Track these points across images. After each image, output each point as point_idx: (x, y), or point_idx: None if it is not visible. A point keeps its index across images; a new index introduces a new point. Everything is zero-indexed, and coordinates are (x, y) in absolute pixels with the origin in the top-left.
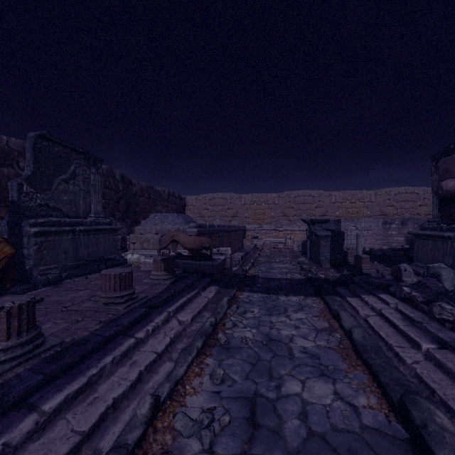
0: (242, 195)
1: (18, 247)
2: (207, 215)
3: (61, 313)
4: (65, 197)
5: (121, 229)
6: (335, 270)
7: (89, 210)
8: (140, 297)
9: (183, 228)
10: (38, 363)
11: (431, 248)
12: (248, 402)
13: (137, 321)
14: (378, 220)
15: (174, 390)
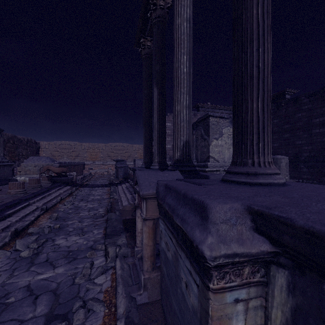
0: (82, 143)
1: None
2: (57, 155)
3: None
4: None
5: None
6: None
7: None
8: (43, 187)
9: (51, 164)
10: (30, 194)
11: None
12: (81, 199)
13: (47, 191)
14: None
15: (64, 199)
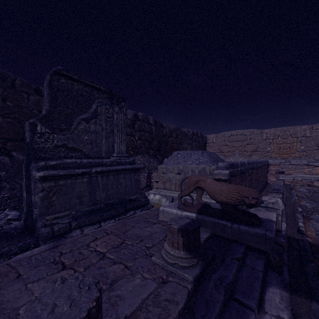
0: (263, 130)
1: (29, 193)
2: (226, 151)
3: None
4: (86, 137)
5: (153, 165)
6: None
7: (112, 150)
8: None
9: (209, 168)
10: None
11: None
12: None
13: None
14: None
15: None
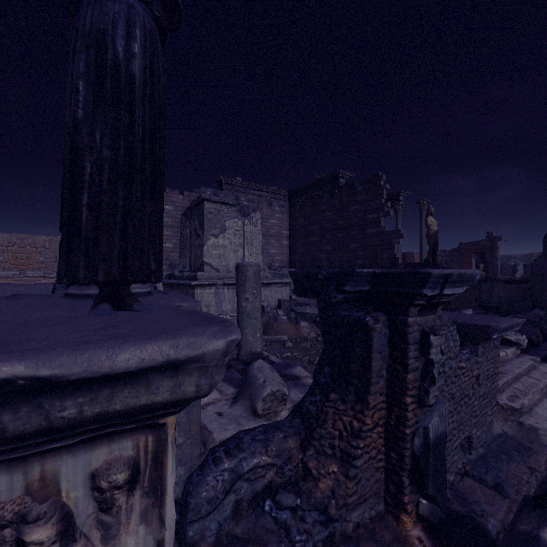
0: None
1: None
2: None
3: None
4: None
5: None
6: None
7: None
8: None
9: None
10: None
11: None
12: None
13: None
14: None
15: None
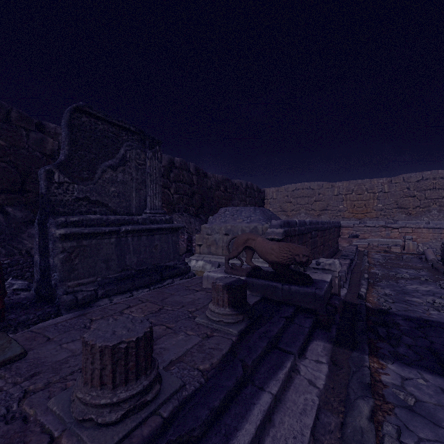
0: (334, 183)
1: (46, 255)
2: (290, 209)
3: None
4: (112, 189)
5: (194, 226)
6: None
7: (144, 205)
8: (164, 393)
9: (262, 227)
10: None
11: None
12: None
13: None
14: None
15: None
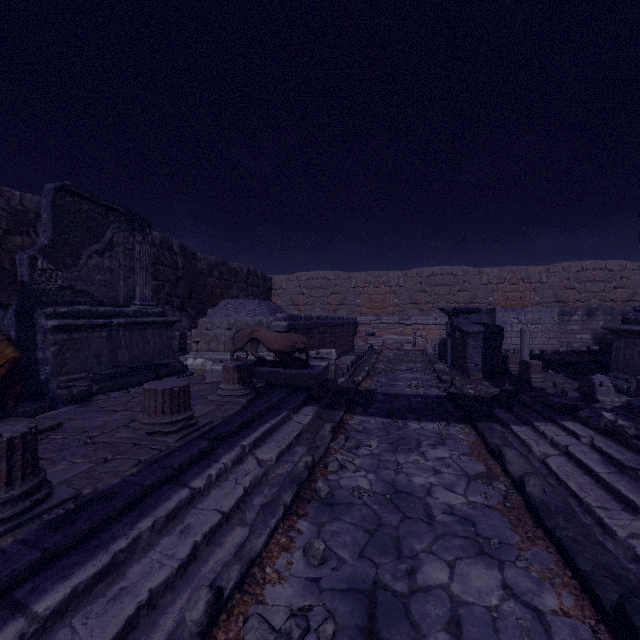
0: (351, 273)
1: (30, 348)
2: (303, 303)
3: (83, 447)
4: (98, 277)
5: (180, 323)
6: (490, 383)
7: (132, 295)
8: (201, 423)
9: (267, 321)
10: (37, 530)
11: (639, 351)
12: (364, 598)
13: (195, 461)
14: (552, 310)
15: (247, 575)
